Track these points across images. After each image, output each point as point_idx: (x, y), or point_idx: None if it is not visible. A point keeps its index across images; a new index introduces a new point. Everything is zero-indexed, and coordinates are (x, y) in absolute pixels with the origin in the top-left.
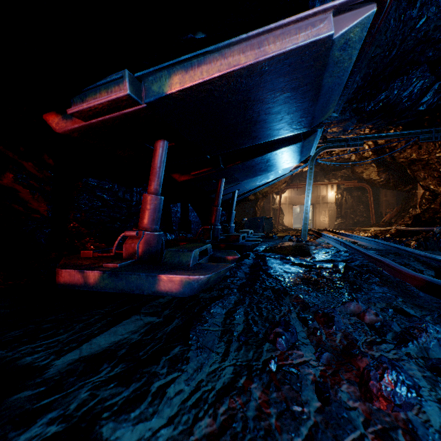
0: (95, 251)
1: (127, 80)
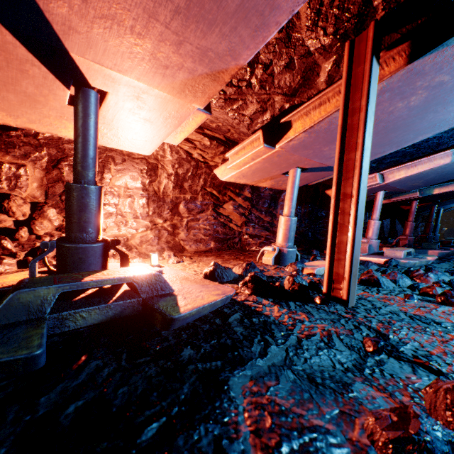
0: (380, 243)
1: (418, 192)
